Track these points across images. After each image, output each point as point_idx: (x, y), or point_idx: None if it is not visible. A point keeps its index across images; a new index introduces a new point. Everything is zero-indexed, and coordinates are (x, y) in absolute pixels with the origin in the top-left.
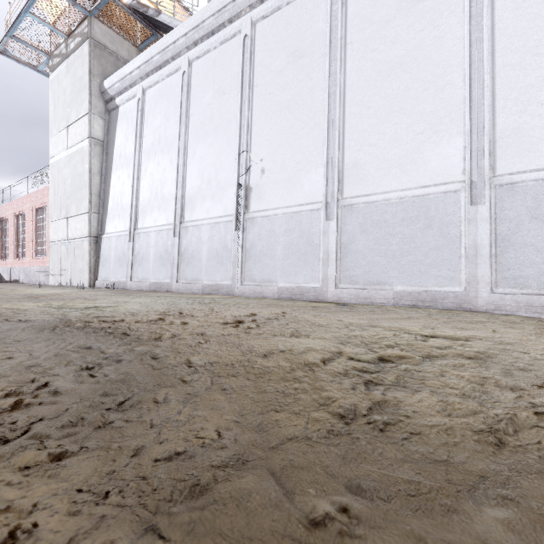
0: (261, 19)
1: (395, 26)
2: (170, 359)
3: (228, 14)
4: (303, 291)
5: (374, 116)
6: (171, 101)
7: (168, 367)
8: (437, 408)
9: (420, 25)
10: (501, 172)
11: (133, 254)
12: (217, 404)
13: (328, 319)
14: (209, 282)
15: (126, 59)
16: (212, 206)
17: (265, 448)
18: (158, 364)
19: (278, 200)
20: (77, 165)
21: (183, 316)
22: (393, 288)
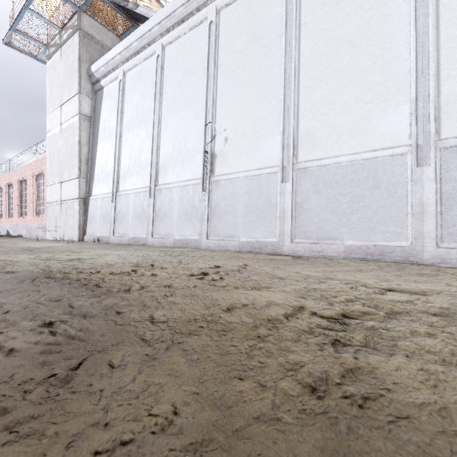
0: (224, 6)
1: (345, 7)
2: (134, 314)
3: (196, 4)
4: (261, 245)
5: (326, 88)
6: (147, 81)
7: (131, 323)
8: (419, 378)
9: (368, 4)
10: (445, 136)
11: (115, 213)
12: (176, 369)
13: (286, 271)
14: (179, 237)
15: (110, 47)
16: (182, 171)
17: (228, 432)
18: (121, 319)
19: (239, 164)
20: (69, 137)
21: (153, 268)
22: (343, 243)
